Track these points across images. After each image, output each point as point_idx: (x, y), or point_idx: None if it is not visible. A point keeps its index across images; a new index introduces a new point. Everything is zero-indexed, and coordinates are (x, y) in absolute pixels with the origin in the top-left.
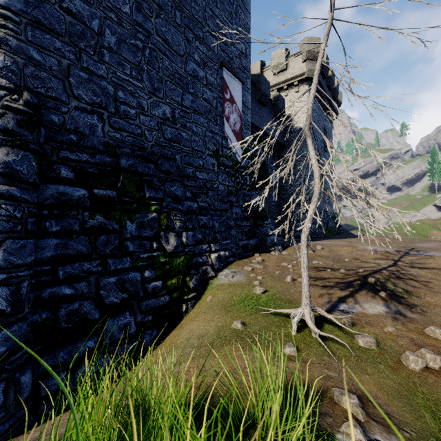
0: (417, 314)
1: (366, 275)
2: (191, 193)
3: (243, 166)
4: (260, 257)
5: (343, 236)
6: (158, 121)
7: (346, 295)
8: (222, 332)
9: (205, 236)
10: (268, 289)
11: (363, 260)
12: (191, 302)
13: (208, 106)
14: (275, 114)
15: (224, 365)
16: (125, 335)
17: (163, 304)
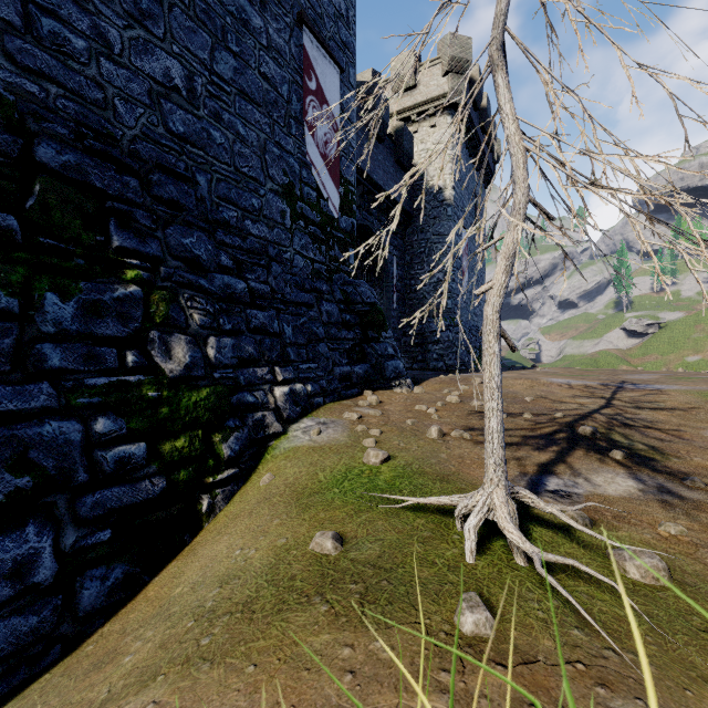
0: (701, 492)
1: (570, 422)
2: (234, 262)
3: (342, 228)
4: (375, 395)
5: (507, 368)
6: (150, 87)
7: (551, 460)
8: (283, 565)
9: (263, 351)
10: (394, 453)
11: (555, 399)
12: (223, 491)
13: (271, 92)
14: (398, 159)
15: (270, 700)
16: (15, 591)
17: (147, 499)
